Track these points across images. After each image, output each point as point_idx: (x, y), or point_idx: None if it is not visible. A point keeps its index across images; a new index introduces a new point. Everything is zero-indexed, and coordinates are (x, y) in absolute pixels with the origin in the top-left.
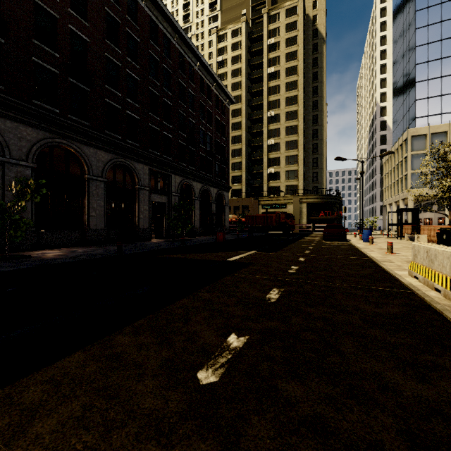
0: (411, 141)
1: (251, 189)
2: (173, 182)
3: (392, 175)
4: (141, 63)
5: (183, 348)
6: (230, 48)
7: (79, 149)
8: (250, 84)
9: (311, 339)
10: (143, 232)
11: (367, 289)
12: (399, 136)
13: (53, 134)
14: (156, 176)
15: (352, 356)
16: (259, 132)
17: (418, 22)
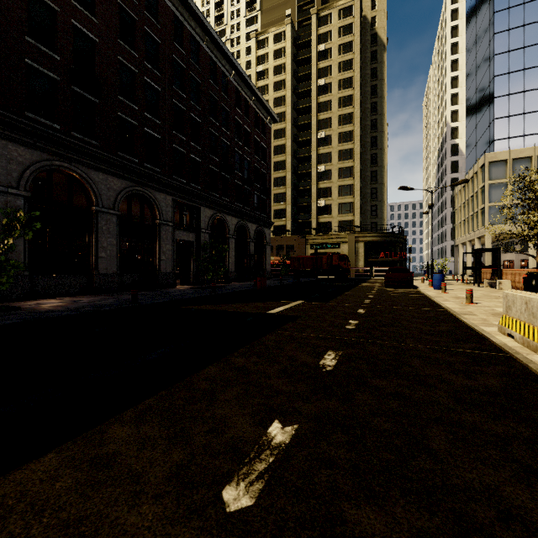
0: (489, 168)
1: (297, 226)
2: (202, 216)
3: (465, 209)
4: (163, 70)
5: (204, 445)
6: (272, 56)
7: (85, 175)
8: (296, 99)
9: (385, 429)
10: (165, 278)
11: (450, 352)
12: (473, 162)
13: (51, 156)
14: (182, 209)
15: (449, 459)
16: (307, 157)
17: (497, 25)
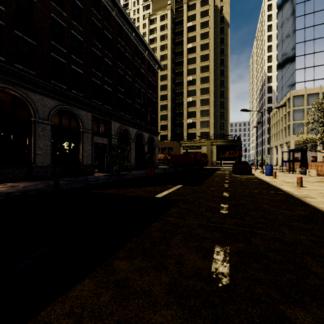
0: (293, 99)
1: (174, 135)
2: (112, 127)
3: (277, 125)
4: (84, 27)
5: None
6: (159, 29)
7: (25, 95)
8: (174, 56)
9: None
10: (86, 168)
11: None
12: (282, 96)
13: None
14: (98, 122)
15: None
16: (181, 92)
17: (297, 12)
